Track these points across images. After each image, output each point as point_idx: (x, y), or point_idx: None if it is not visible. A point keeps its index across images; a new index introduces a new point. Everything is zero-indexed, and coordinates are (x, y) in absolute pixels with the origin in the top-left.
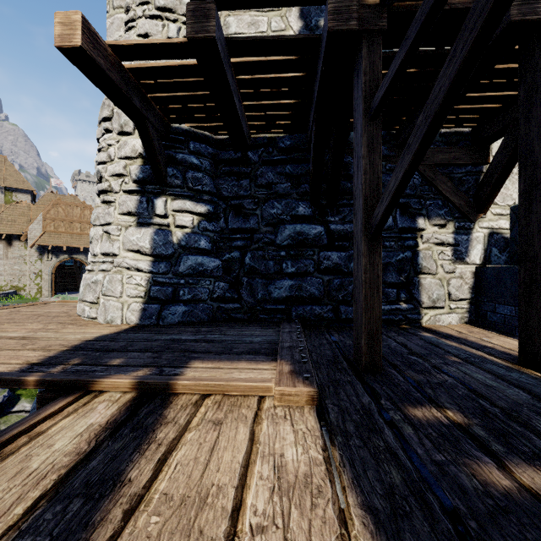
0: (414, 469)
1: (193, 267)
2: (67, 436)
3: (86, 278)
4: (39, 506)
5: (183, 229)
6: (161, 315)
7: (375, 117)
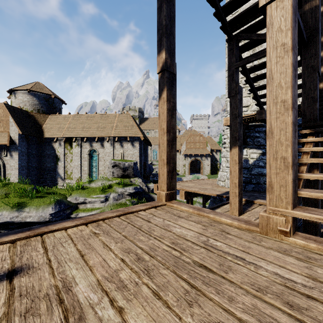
0: None
1: (256, 172)
2: None
3: (220, 173)
4: None
5: (252, 159)
6: (245, 187)
7: None
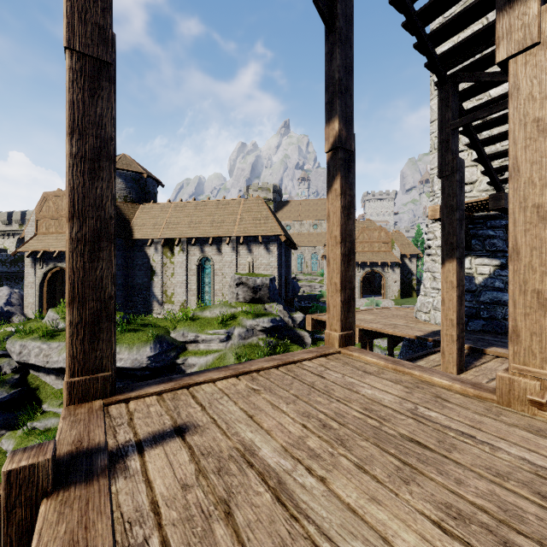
0: None
1: (489, 298)
2: None
3: (421, 299)
4: None
5: (482, 275)
6: (468, 324)
7: None
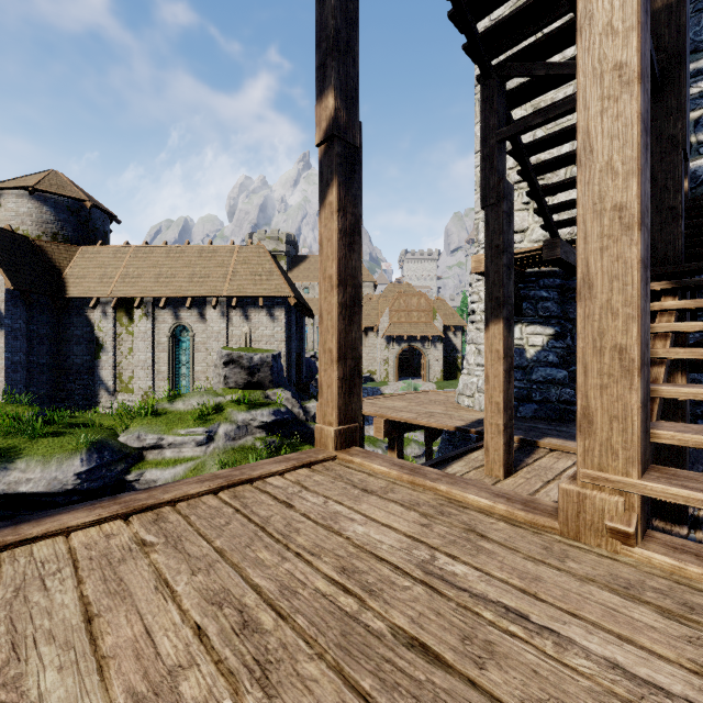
0: None
1: (542, 376)
2: None
3: (464, 379)
4: None
5: (534, 347)
6: (518, 410)
7: None
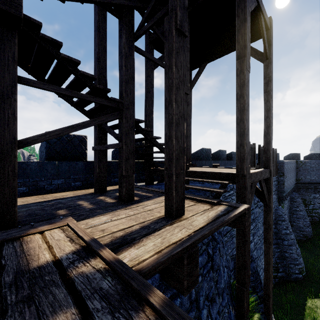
0: (95, 210)
1: None
2: (148, 247)
3: None
4: (159, 229)
5: None
6: None
7: (22, 84)
